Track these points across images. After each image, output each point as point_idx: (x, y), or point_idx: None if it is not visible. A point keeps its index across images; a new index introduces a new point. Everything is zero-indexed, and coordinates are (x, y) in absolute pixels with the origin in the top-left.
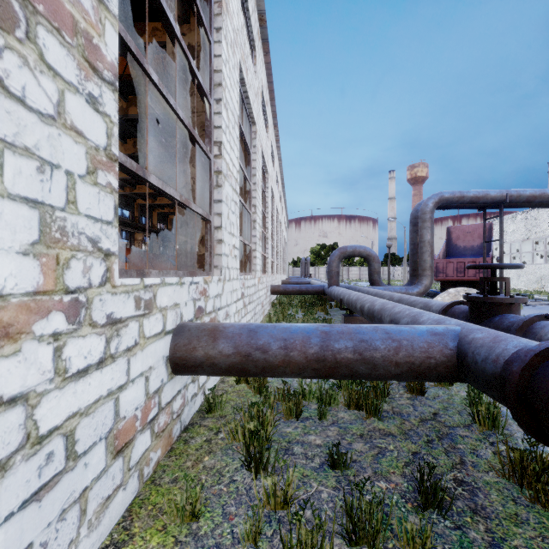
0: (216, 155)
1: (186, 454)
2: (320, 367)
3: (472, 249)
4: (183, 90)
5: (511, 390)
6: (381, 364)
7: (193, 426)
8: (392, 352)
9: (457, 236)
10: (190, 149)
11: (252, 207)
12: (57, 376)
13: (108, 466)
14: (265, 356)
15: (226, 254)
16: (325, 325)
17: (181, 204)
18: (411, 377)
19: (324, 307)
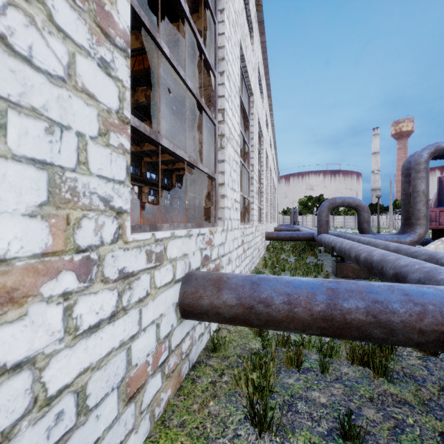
0: (220, 121)
1: (193, 395)
2: (327, 326)
3: None
4: (192, 69)
5: None
6: (400, 329)
7: (200, 365)
8: (414, 317)
9: None
10: (199, 119)
11: (250, 166)
12: (67, 334)
13: (120, 413)
14: (268, 310)
15: (229, 207)
16: (331, 281)
17: (190, 164)
18: (439, 348)
19: (314, 252)
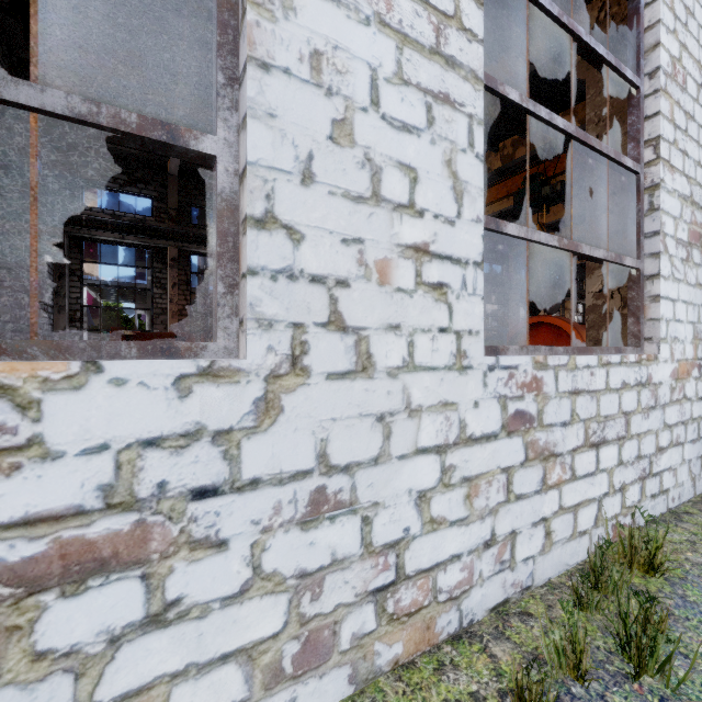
0: None
1: None
2: None
3: None
4: None
5: None
6: None
7: None
8: None
9: None
10: None
11: None
12: (695, 396)
13: None
14: None
15: None
16: None
17: None
18: None
19: None
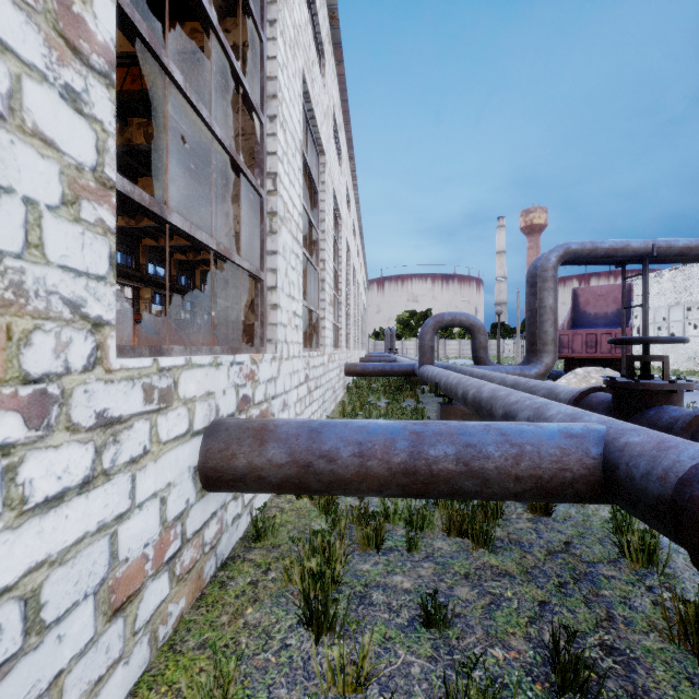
0: (270, 191)
1: (222, 603)
2: (409, 482)
3: (605, 317)
4: (226, 105)
5: (692, 525)
6: (495, 478)
7: (234, 561)
8: (511, 461)
9: (586, 300)
10: (236, 184)
11: (320, 262)
12: (7, 509)
13: (99, 634)
14: (332, 466)
15: (284, 323)
16: (416, 423)
17: (219, 255)
18: (537, 497)
19: (414, 392)
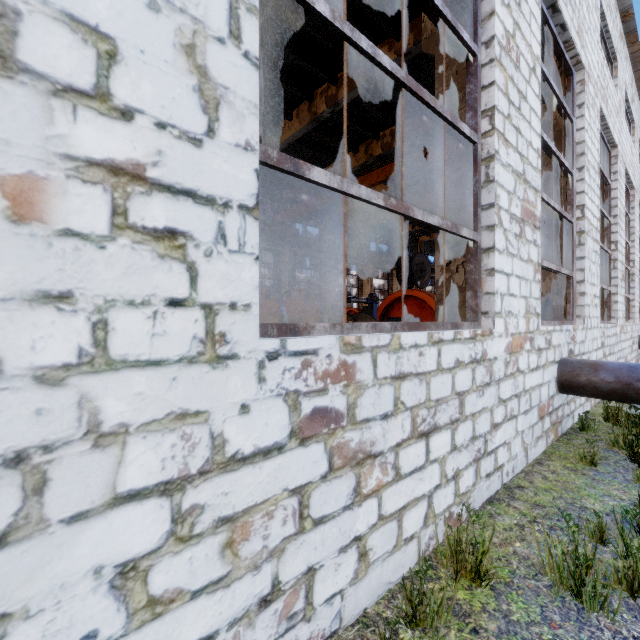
0: (578, 218)
1: (571, 444)
2: None
3: None
4: None
5: None
6: None
7: (570, 434)
8: None
9: None
10: (545, 213)
11: (611, 244)
12: (528, 368)
13: (538, 421)
14: None
15: (588, 304)
16: None
17: (554, 271)
18: None
19: None
